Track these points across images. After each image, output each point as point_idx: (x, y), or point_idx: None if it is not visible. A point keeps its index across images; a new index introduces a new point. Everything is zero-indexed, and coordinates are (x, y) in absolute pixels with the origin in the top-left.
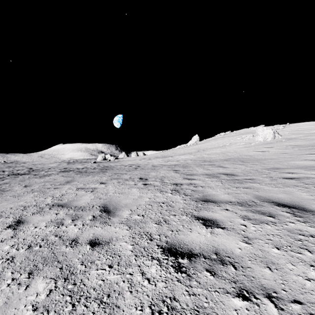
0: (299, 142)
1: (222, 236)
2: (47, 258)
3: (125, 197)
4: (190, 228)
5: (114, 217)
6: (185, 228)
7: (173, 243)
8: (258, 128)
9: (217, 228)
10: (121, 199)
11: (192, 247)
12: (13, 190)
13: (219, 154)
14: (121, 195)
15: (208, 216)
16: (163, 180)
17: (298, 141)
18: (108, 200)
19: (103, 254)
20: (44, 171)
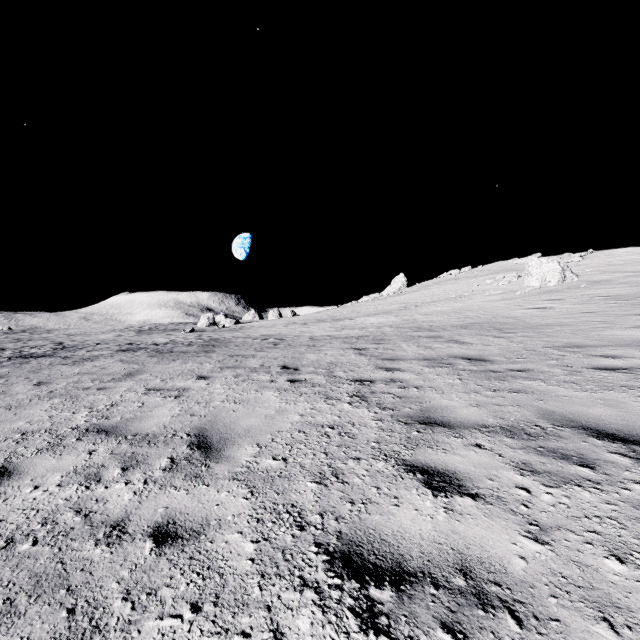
0: (616, 290)
1: (475, 518)
2: (42, 578)
3: (248, 411)
4: (396, 494)
5: (220, 462)
6: (384, 494)
7: (354, 538)
8: (529, 261)
9: (460, 497)
10: (238, 415)
11: (403, 551)
12: (9, 392)
13: (449, 314)
14: (240, 406)
15: (437, 464)
16: (333, 371)
17: (613, 288)
18: (210, 418)
19: (181, 569)
20: (84, 350)
